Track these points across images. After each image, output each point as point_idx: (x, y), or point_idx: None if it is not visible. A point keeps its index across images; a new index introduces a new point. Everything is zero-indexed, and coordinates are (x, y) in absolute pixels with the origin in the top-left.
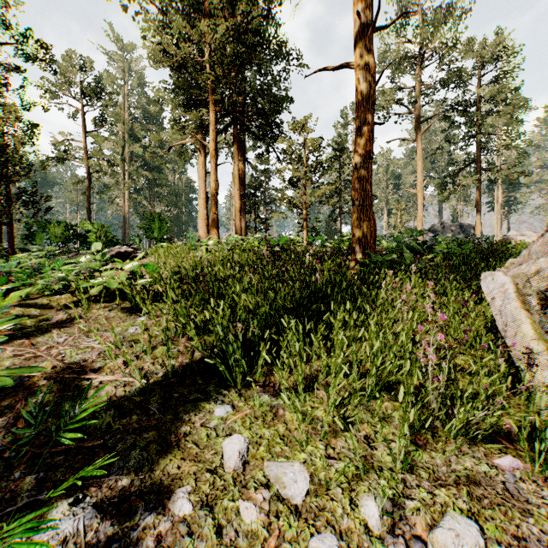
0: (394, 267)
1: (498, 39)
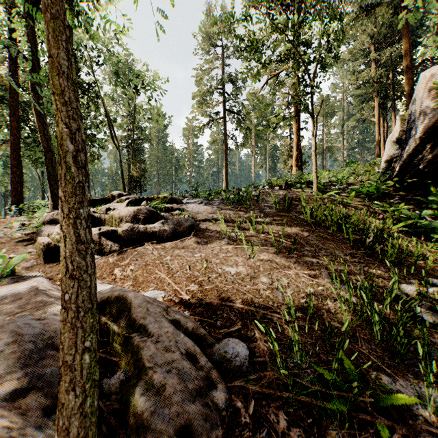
0: None
1: None
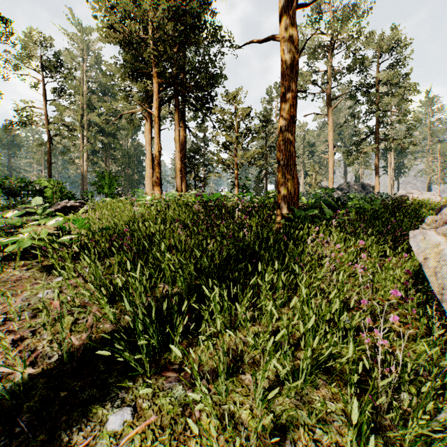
0: (314, 221)
1: (393, 34)
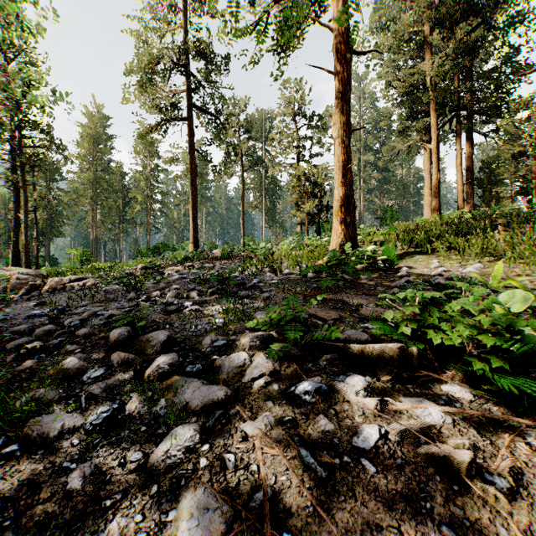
0: None
1: None
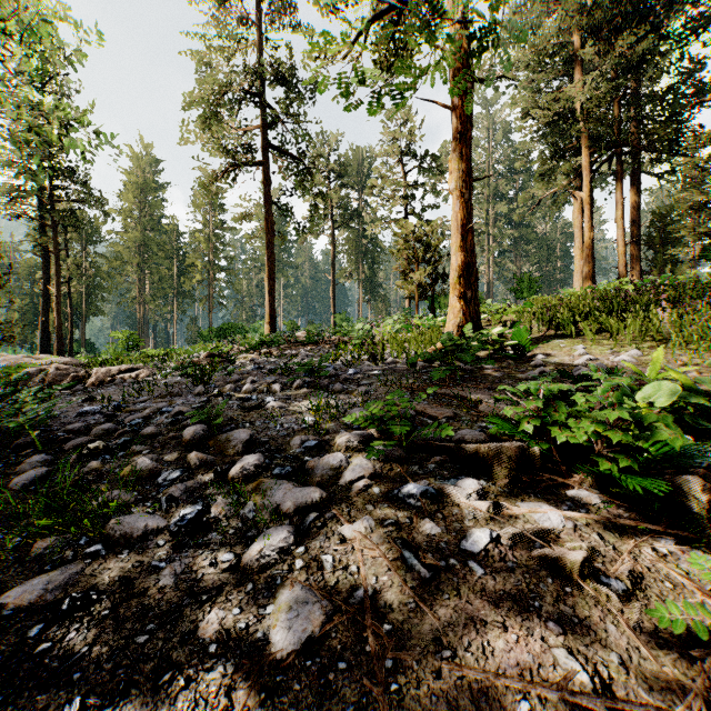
0: None
1: None
